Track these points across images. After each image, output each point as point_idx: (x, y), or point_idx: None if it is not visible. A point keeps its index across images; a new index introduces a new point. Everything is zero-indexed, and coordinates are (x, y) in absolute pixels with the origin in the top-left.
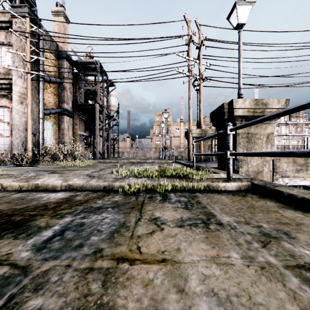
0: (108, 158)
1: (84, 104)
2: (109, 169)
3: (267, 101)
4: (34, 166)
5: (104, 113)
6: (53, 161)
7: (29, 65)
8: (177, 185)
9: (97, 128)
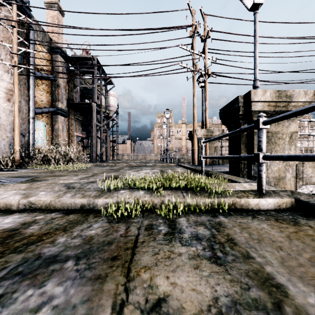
0: (106, 160)
1: (80, 103)
2: (103, 174)
3: (292, 93)
4: (17, 171)
5: (102, 112)
6: (42, 164)
7: (16, 58)
8: (188, 203)
9: (94, 129)
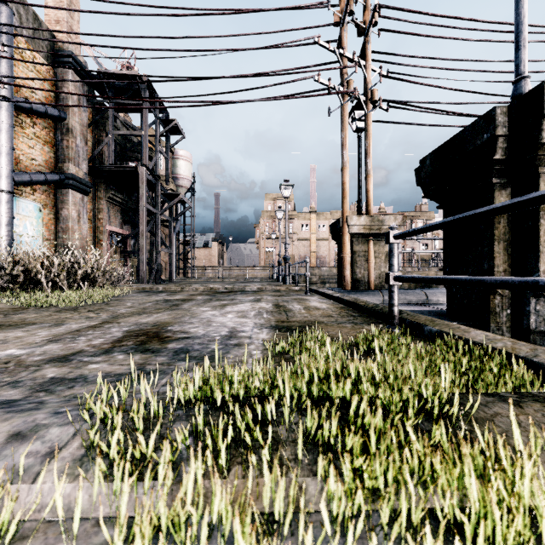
0: (169, 279)
1: (115, 166)
2: (133, 318)
3: None
4: None
5: (159, 187)
6: (16, 291)
7: None
8: None
9: (142, 218)
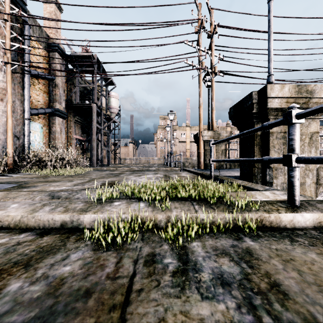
0: (107, 164)
1: (79, 104)
2: (101, 179)
3: (313, 88)
4: (7, 176)
5: (102, 114)
6: (37, 169)
7: (9, 54)
8: (201, 219)
9: (94, 131)
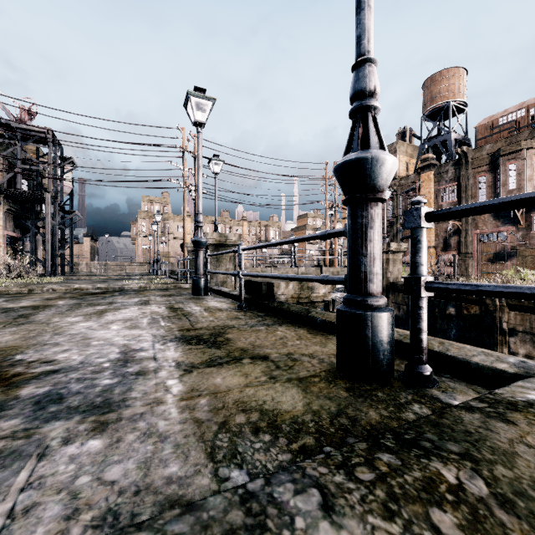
0: (61, 274)
1: (23, 191)
2: None
3: (228, 235)
4: None
5: (57, 205)
6: None
7: None
8: (159, 286)
9: (48, 230)
